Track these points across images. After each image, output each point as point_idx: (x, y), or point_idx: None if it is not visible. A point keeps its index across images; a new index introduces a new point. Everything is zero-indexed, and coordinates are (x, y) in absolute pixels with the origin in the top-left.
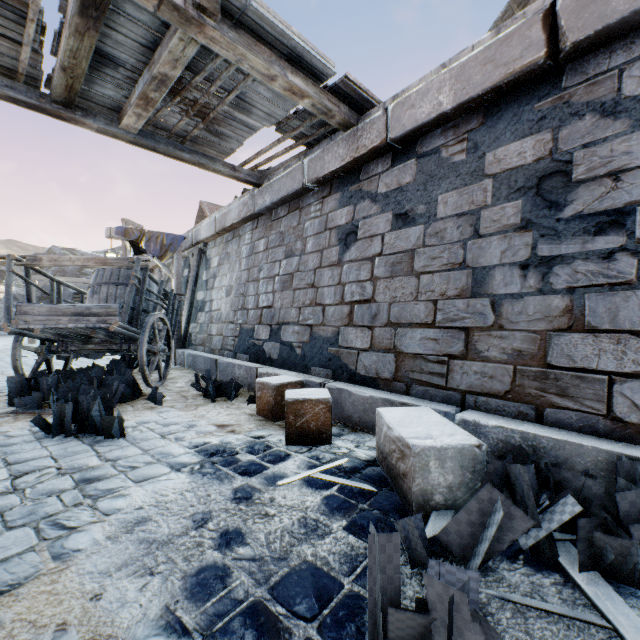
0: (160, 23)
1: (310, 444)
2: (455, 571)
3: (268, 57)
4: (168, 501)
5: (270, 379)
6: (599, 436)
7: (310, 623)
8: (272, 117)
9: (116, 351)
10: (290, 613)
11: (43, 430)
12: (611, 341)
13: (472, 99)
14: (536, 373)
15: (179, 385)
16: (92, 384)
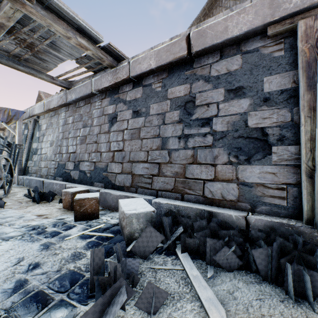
0: None
1: (88, 219)
2: (131, 260)
3: (66, 27)
4: None
5: (70, 189)
6: (200, 204)
7: (64, 293)
8: (72, 56)
9: None
10: (55, 292)
11: None
12: (205, 167)
13: (163, 65)
14: (182, 181)
15: (18, 196)
16: None
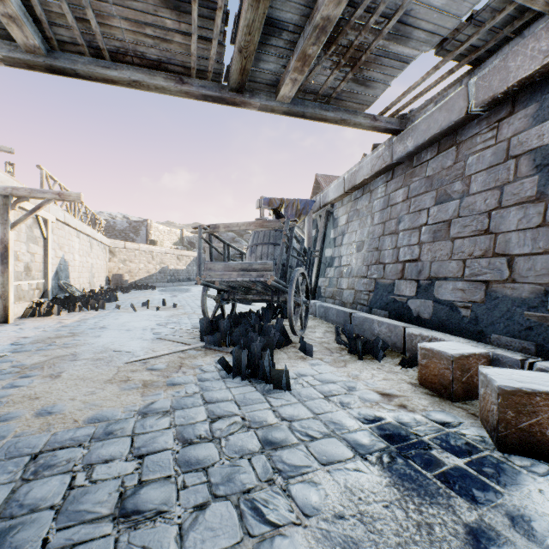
0: None
1: (544, 459)
2: None
3: None
4: (374, 516)
5: (438, 346)
6: None
7: None
8: (435, 35)
9: (267, 301)
10: None
11: (225, 370)
12: None
13: None
14: None
15: (318, 335)
16: (254, 330)
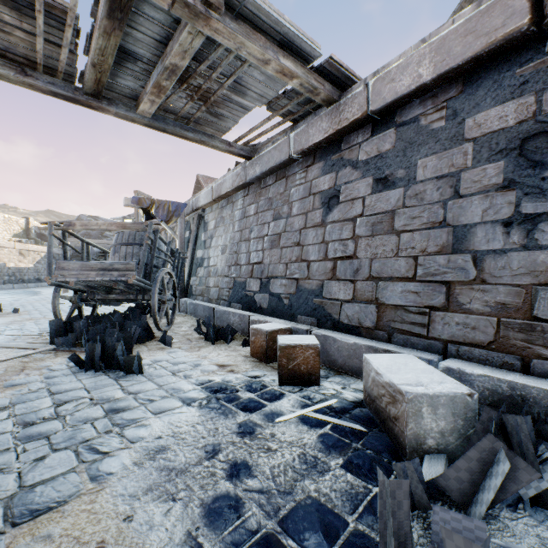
0: (172, 20)
1: (301, 385)
2: (461, 519)
3: (263, 44)
4: (182, 432)
5: (262, 326)
6: None
7: None
8: (264, 98)
9: (133, 300)
10: (301, 547)
11: (77, 365)
12: None
13: (452, 69)
14: (521, 325)
15: (183, 329)
16: (115, 327)
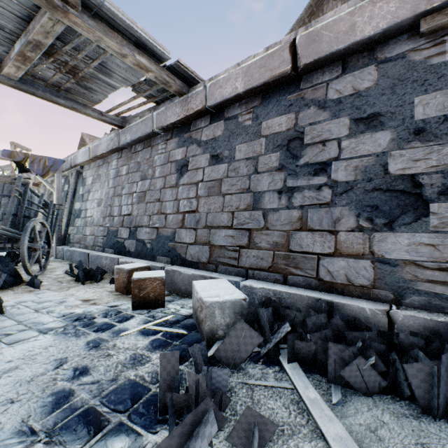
0: (33, 4)
1: (150, 308)
2: (217, 371)
3: (120, 41)
4: (34, 354)
5: (125, 265)
6: (312, 289)
7: (124, 414)
8: (128, 81)
9: (0, 248)
10: (111, 410)
11: None
12: (319, 236)
13: (254, 88)
14: (284, 255)
15: (57, 273)
16: None
